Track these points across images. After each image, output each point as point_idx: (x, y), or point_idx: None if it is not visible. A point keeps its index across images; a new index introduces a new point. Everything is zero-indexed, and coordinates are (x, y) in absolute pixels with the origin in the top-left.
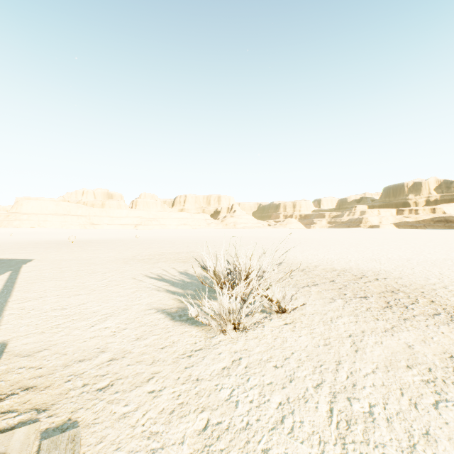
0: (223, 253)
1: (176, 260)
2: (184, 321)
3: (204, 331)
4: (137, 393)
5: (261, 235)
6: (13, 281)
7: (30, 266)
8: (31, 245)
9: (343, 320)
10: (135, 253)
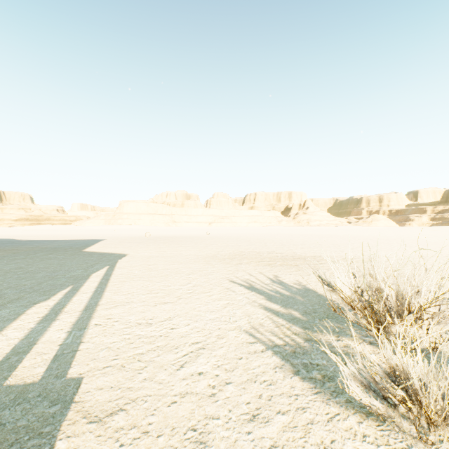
0: (312, 255)
1: (260, 262)
2: (319, 383)
3: (374, 424)
4: None
5: (344, 233)
6: (107, 278)
7: (124, 261)
8: (128, 240)
9: None
10: (215, 251)
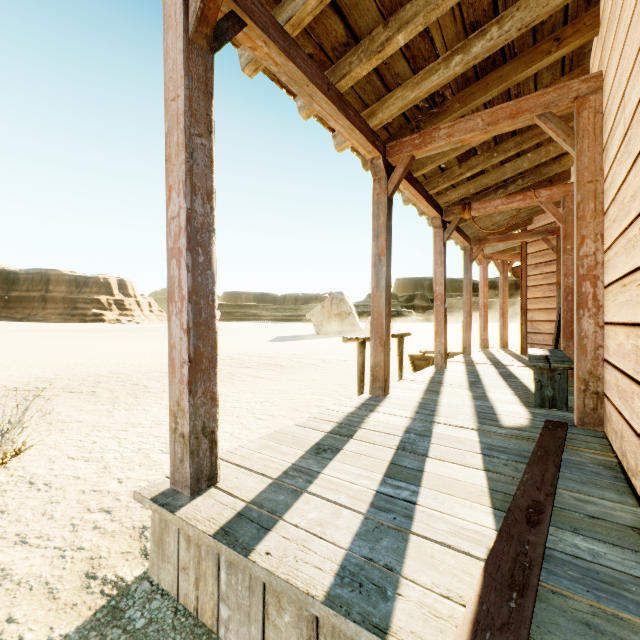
0: None
1: None
2: None
3: None
4: (122, 488)
5: None
6: None
7: None
8: None
9: (7, 425)
10: None
